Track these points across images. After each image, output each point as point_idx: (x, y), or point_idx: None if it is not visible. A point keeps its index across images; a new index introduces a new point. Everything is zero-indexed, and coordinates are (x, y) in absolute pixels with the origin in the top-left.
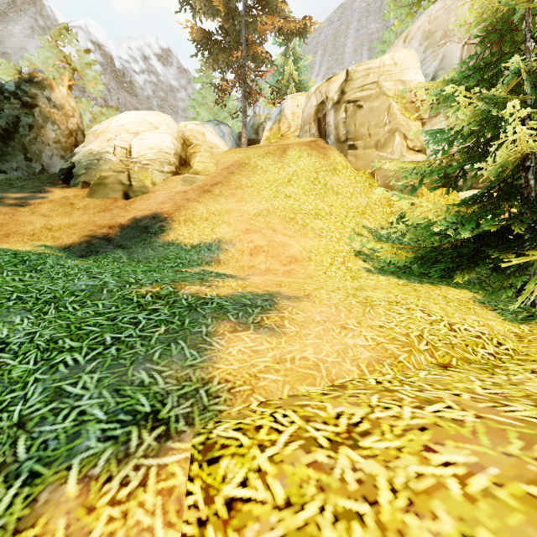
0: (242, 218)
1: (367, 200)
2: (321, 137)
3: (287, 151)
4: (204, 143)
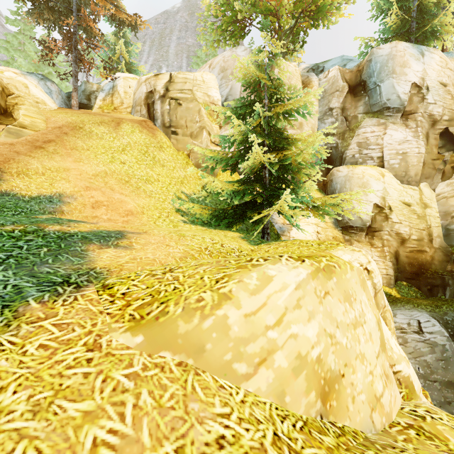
0: (82, 177)
1: (184, 173)
2: (150, 119)
3: (121, 124)
4: (28, 96)
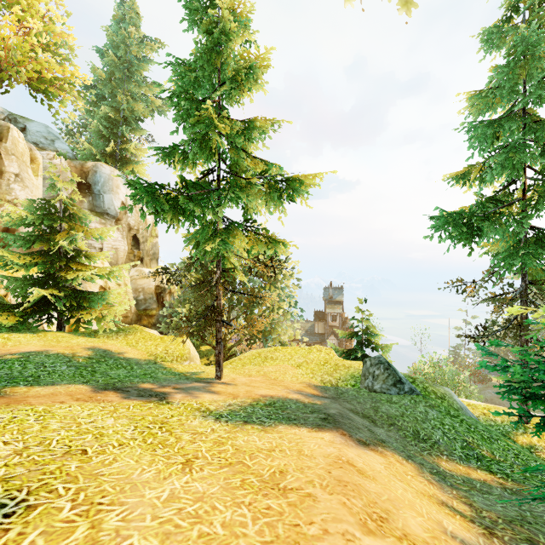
0: None
1: None
2: None
3: None
4: None
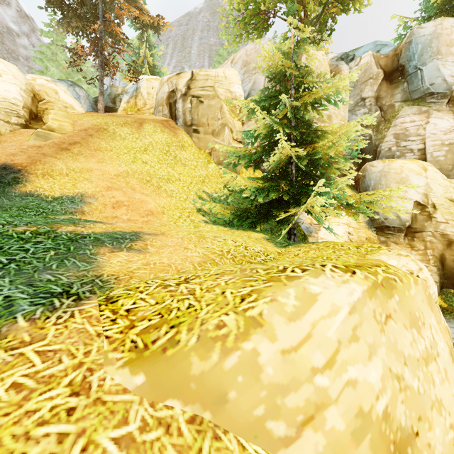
0: (104, 177)
1: (206, 172)
2: (172, 118)
3: (143, 125)
4: (57, 101)
